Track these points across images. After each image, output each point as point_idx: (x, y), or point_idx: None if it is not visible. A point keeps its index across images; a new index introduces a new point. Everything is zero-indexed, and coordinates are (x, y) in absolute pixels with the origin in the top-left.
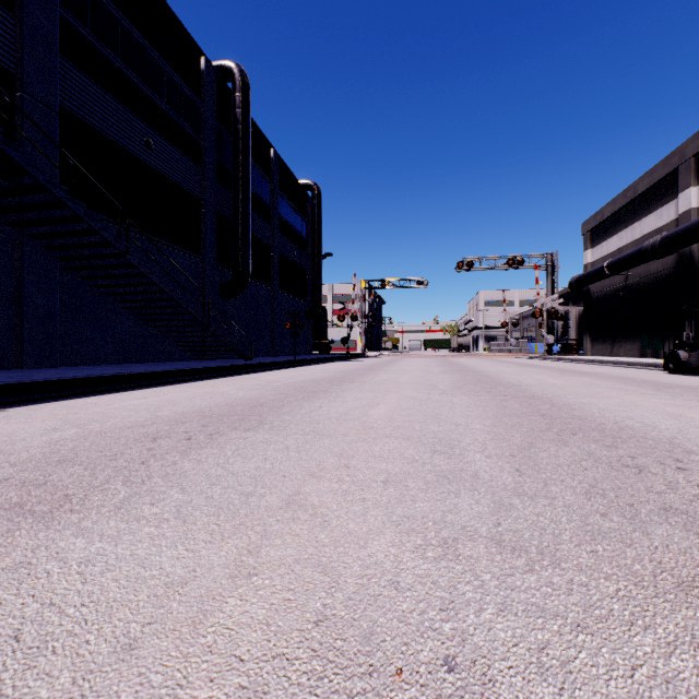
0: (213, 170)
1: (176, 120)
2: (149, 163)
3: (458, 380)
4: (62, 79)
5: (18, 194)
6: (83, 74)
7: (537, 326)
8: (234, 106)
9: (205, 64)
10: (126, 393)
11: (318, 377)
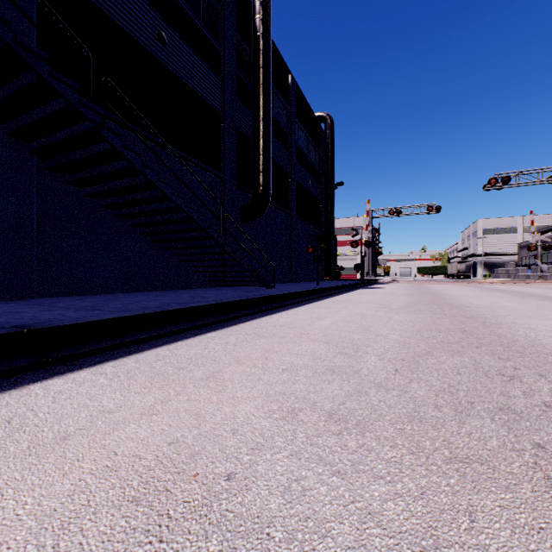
0: (233, 83)
1: (193, 20)
2: (161, 60)
3: None
4: None
5: None
6: None
7: None
8: (254, 13)
9: None
10: None
11: (412, 327)
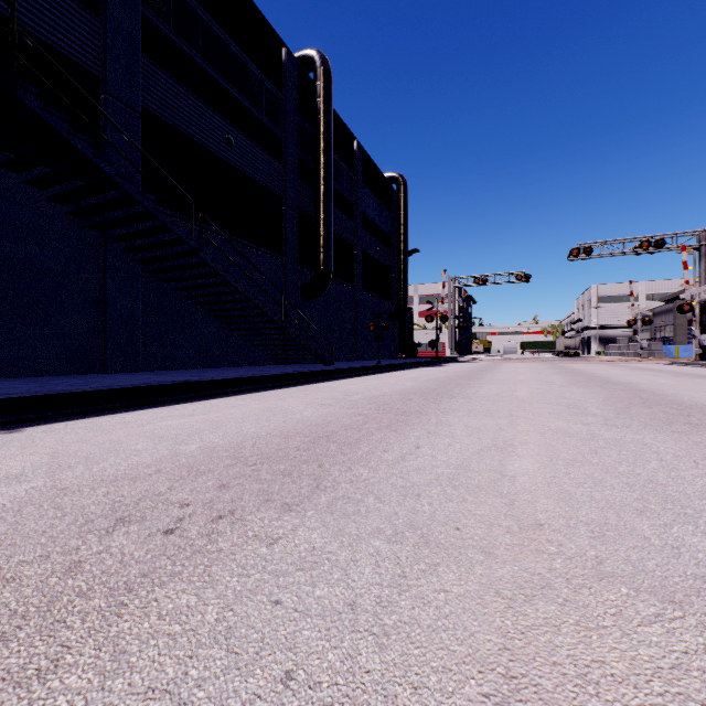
0: (294, 166)
1: (256, 116)
2: (229, 161)
3: (607, 398)
4: (145, 79)
5: (94, 194)
6: (165, 73)
7: (676, 323)
8: (315, 96)
9: (286, 55)
10: (177, 407)
11: (406, 388)
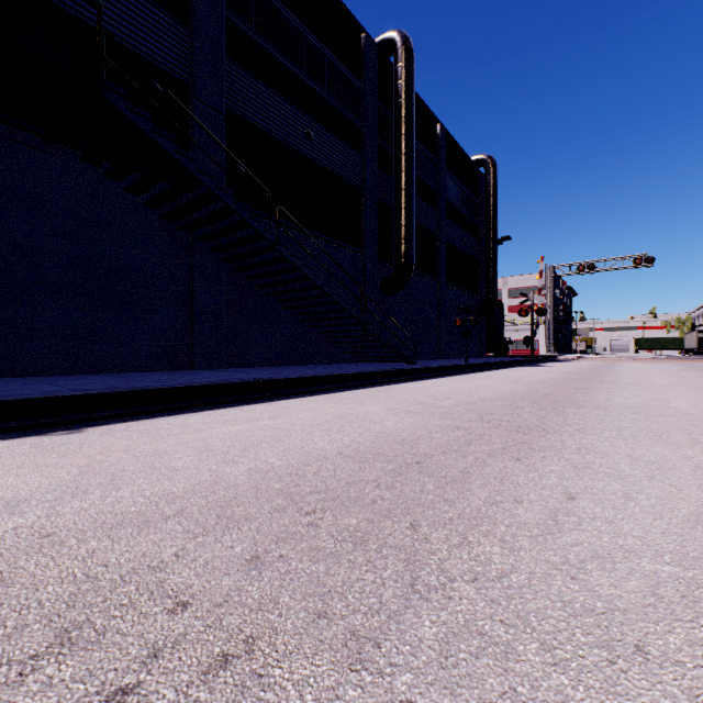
0: (374, 156)
1: (336, 107)
2: (309, 156)
3: None
4: (229, 81)
5: (180, 194)
6: (247, 74)
7: None
8: (395, 79)
9: (366, 41)
10: (246, 408)
11: (508, 391)
